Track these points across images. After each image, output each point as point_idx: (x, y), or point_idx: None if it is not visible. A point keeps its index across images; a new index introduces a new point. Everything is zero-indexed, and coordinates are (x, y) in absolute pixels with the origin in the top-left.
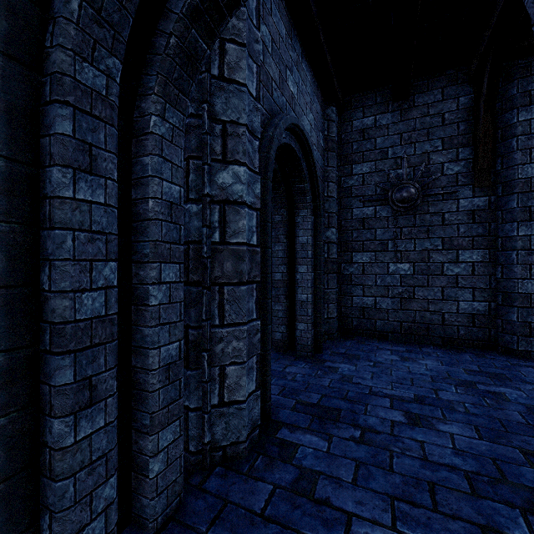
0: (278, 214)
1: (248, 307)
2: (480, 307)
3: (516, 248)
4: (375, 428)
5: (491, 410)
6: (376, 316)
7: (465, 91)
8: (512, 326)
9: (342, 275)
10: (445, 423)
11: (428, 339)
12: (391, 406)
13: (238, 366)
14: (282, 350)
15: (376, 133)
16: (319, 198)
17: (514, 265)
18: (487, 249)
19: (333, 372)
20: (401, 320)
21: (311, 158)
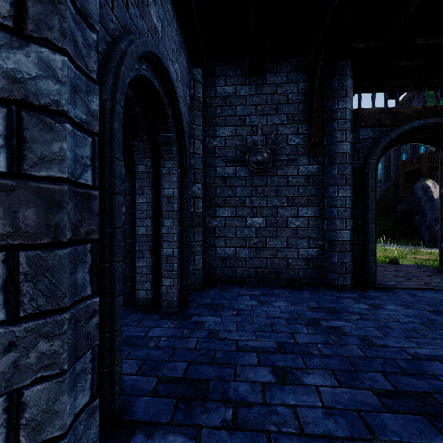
0: (142, 164)
1: (73, 281)
2: (313, 252)
3: (337, 206)
4: (247, 399)
5: (338, 347)
6: (236, 264)
7: (303, 78)
8: (334, 266)
9: (207, 228)
10: (309, 373)
11: (277, 281)
12: (259, 363)
13: (50, 382)
14: (146, 308)
15: (236, 101)
16: (186, 150)
17: (335, 219)
18: (318, 206)
19: (199, 328)
20: (256, 267)
21: (177, 106)
